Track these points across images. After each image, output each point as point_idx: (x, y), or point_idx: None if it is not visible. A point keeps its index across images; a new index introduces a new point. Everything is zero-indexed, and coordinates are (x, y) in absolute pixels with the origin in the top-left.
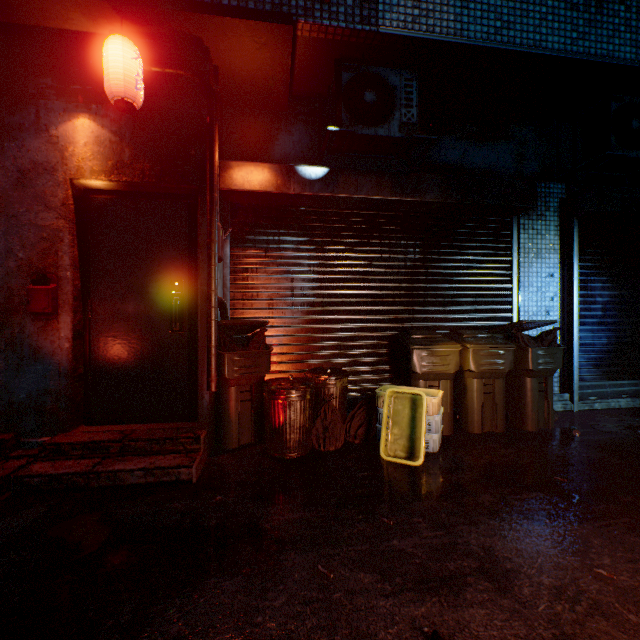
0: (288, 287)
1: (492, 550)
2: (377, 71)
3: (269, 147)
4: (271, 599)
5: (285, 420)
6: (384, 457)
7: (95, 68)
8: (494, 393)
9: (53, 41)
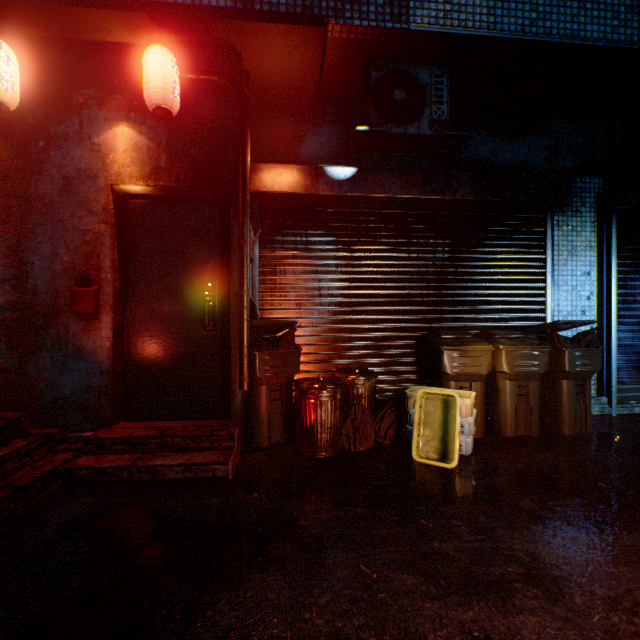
0: (315, 287)
1: (538, 556)
2: (407, 69)
3: (297, 149)
4: (316, 596)
5: (316, 419)
6: (416, 458)
7: (134, 77)
8: (528, 395)
9: (95, 53)
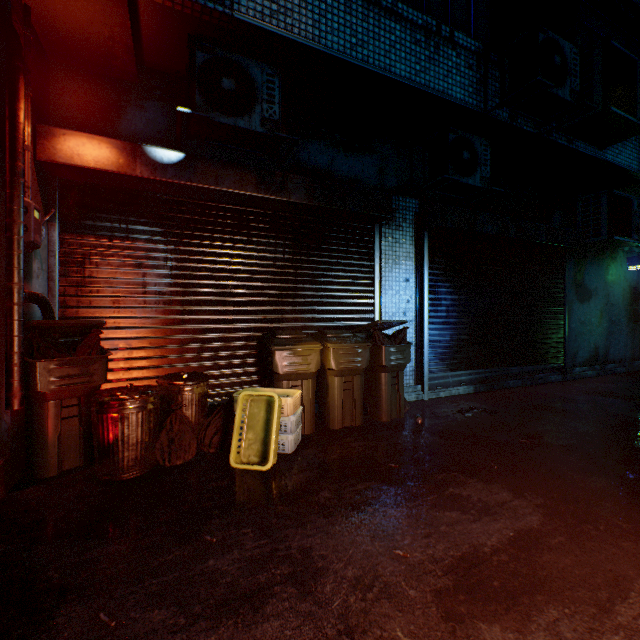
0: (139, 283)
1: (310, 550)
2: (237, 59)
3: (115, 120)
4: None
5: (117, 436)
6: (234, 465)
7: None
8: (353, 389)
9: None
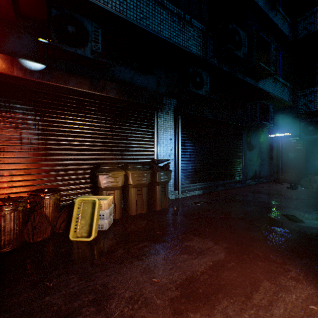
0: (17, 137)
1: (107, 284)
2: (77, 16)
3: (1, 42)
4: None
5: None
6: (72, 239)
7: None
8: (142, 194)
9: None
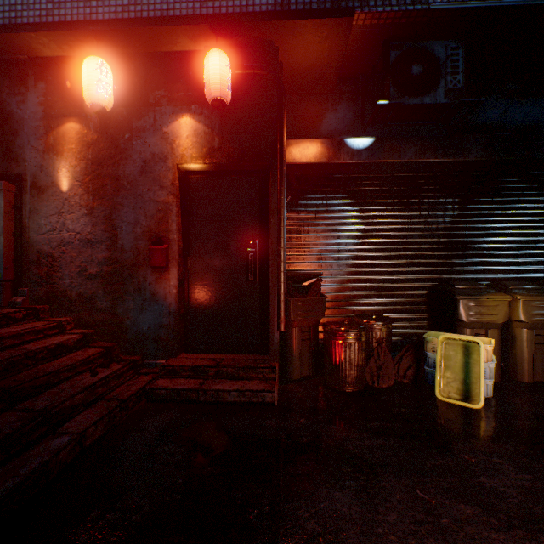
0: (334, 244)
1: None
2: (423, 45)
3: (318, 125)
4: (383, 514)
5: (344, 358)
6: (440, 398)
7: (194, 77)
8: None
9: (165, 61)
